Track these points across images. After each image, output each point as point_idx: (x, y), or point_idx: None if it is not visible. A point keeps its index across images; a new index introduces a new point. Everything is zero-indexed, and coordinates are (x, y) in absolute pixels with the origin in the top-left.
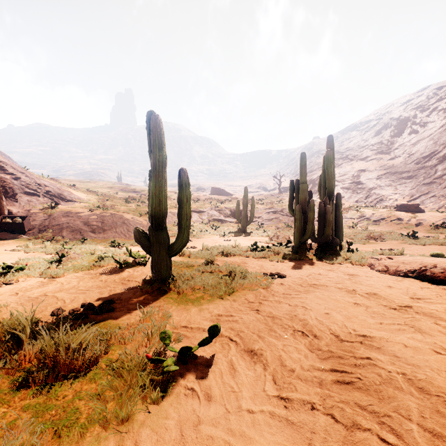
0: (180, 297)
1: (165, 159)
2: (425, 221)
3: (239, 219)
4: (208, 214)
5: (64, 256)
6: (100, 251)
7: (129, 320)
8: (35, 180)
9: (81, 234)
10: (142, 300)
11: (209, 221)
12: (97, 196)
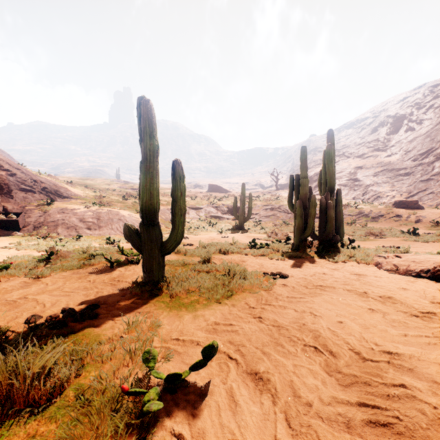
0: (173, 301)
1: (157, 149)
2: (425, 217)
3: (236, 216)
4: (205, 211)
5: (53, 253)
6: (93, 249)
7: (112, 329)
8: (31, 176)
9: (77, 231)
10: (130, 303)
11: (206, 218)
12: (94, 193)
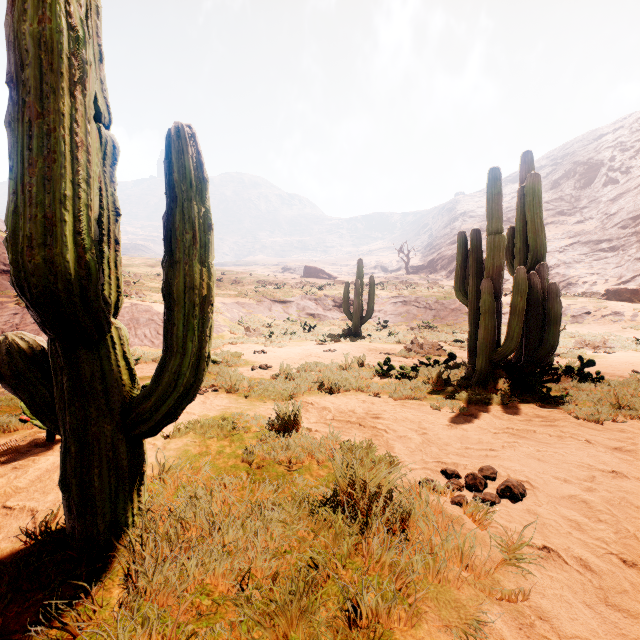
0: None
1: (75, 45)
2: None
3: (349, 314)
4: (297, 306)
5: None
6: None
7: None
8: None
9: None
10: None
11: (299, 316)
12: None
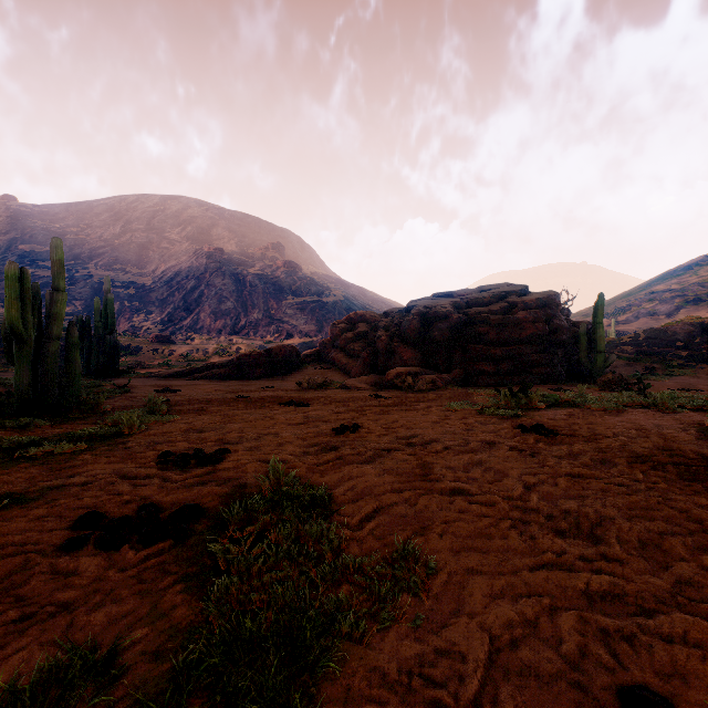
0: None
1: None
2: (176, 351)
3: None
4: None
5: None
6: None
7: None
8: None
9: None
10: None
11: None
12: None
